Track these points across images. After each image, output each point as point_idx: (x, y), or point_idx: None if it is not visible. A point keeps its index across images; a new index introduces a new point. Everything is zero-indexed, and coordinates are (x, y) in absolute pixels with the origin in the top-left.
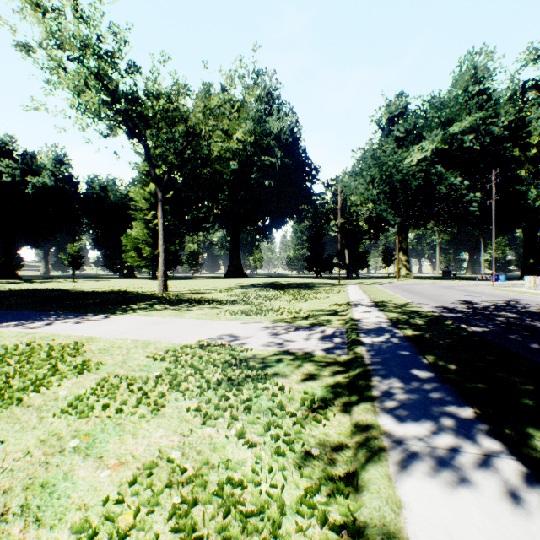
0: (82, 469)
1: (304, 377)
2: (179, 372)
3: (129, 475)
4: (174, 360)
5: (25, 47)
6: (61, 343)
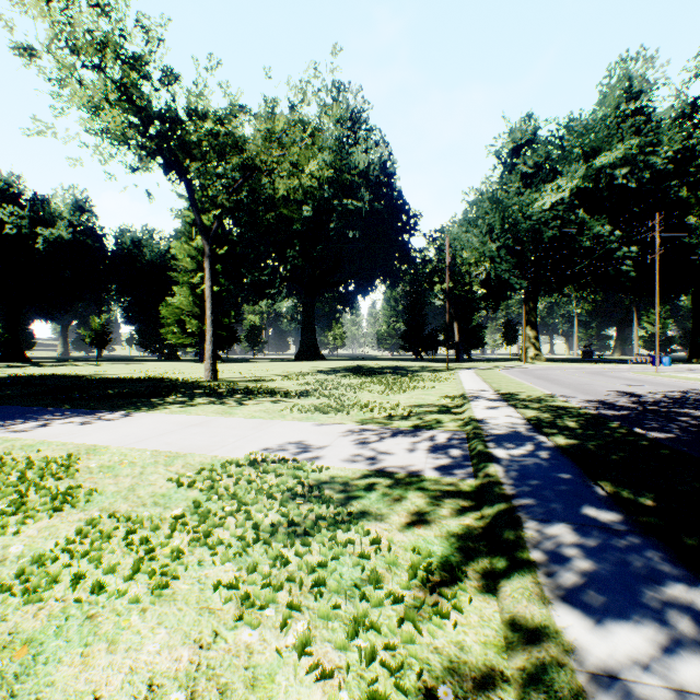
0: None
1: (410, 519)
2: (213, 508)
3: None
4: (208, 487)
5: (26, 51)
6: (46, 457)
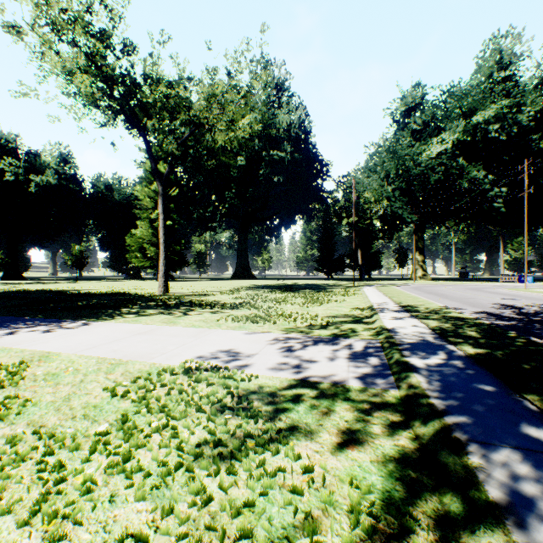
0: None
1: (342, 438)
2: (140, 423)
3: None
4: (139, 398)
5: (14, 28)
6: None
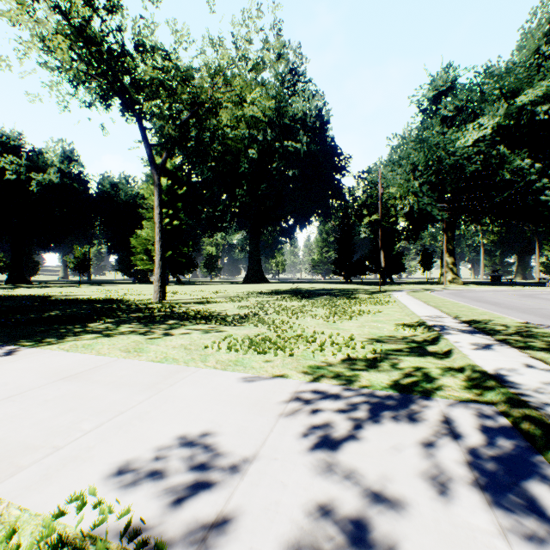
0: None
1: None
2: None
3: None
4: None
5: None
6: None
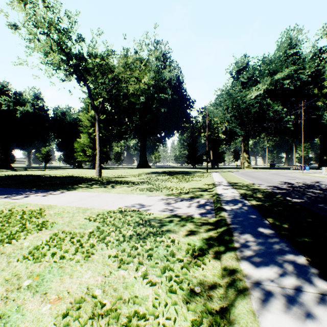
0: (31, 303)
1: (187, 233)
2: (105, 229)
3: (64, 308)
4: (102, 221)
5: (14, 26)
6: (30, 209)
